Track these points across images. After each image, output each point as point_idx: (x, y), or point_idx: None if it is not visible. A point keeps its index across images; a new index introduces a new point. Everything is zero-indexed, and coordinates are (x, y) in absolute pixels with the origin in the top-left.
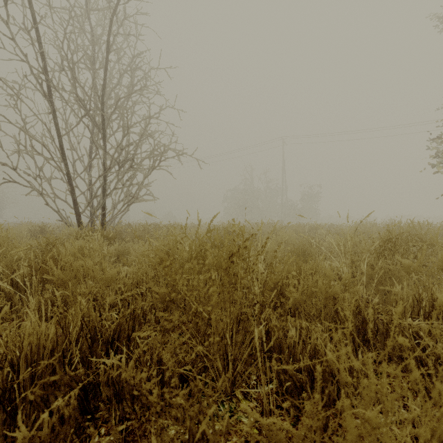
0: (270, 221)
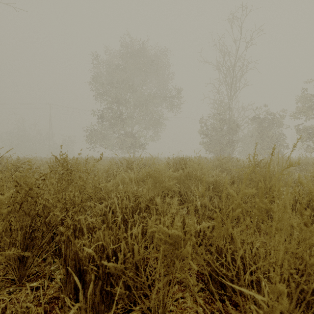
0: (42, 156)
